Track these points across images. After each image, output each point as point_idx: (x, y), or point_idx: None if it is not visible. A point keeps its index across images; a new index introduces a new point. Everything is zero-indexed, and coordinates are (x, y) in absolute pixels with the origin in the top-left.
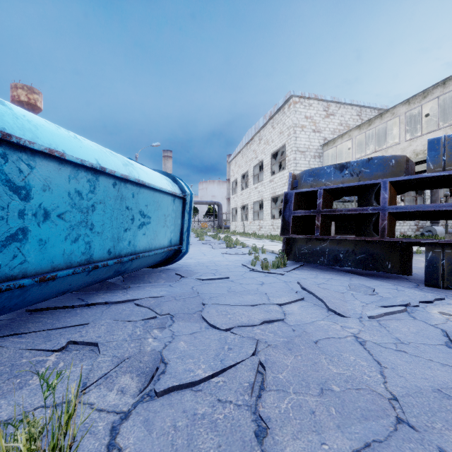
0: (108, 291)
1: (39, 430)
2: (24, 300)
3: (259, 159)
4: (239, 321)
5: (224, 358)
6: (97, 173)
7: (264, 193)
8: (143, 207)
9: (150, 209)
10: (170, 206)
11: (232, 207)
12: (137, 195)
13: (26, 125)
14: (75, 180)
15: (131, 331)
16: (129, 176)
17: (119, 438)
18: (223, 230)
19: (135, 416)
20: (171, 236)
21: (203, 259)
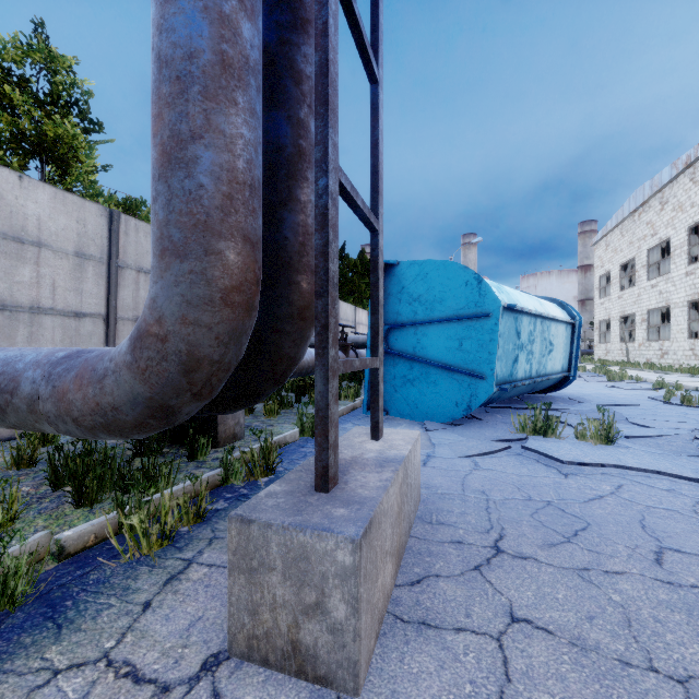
0: (519, 405)
1: (600, 423)
2: (507, 396)
3: (661, 237)
4: (669, 426)
5: (666, 433)
6: (536, 317)
7: (672, 295)
8: (551, 337)
9: (554, 338)
10: (564, 333)
11: (599, 319)
12: (548, 328)
13: (515, 297)
14: (530, 324)
15: (579, 421)
16: (549, 314)
17: (619, 443)
18: (580, 357)
19: (621, 441)
20: (562, 363)
21: (584, 391)
